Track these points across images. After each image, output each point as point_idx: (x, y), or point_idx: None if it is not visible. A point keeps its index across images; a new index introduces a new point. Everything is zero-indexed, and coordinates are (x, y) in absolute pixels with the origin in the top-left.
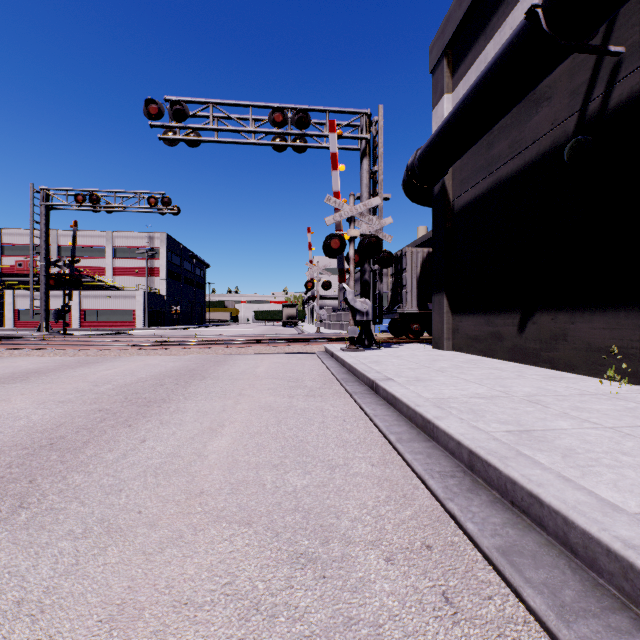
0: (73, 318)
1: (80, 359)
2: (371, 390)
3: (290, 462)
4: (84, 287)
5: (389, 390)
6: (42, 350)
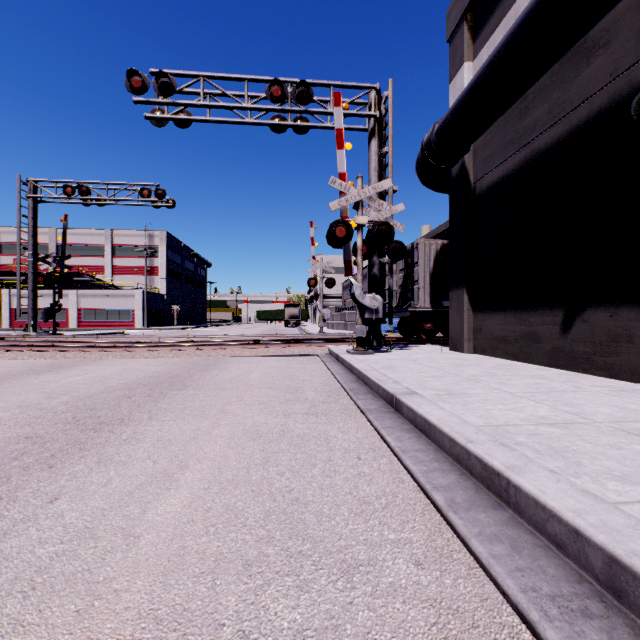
0: (71, 318)
1: (54, 362)
2: (389, 406)
3: (274, 554)
4: (83, 286)
5: (418, 411)
6: (17, 352)
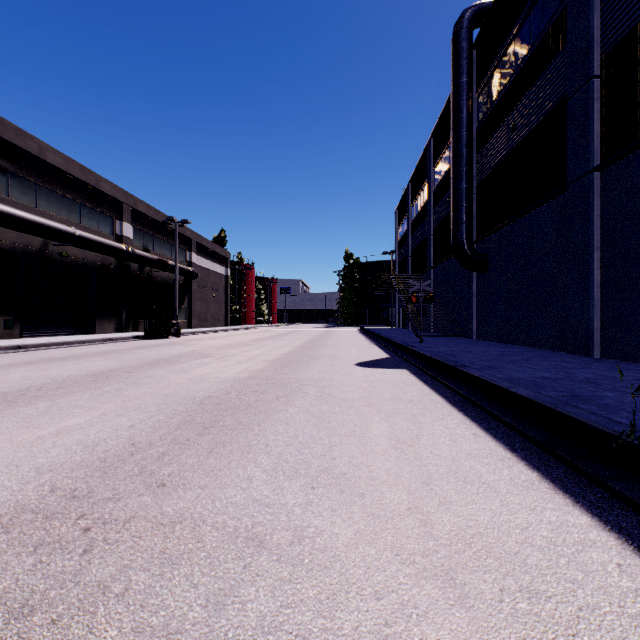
0: None
1: None
2: None
3: None
4: None
5: None
6: None
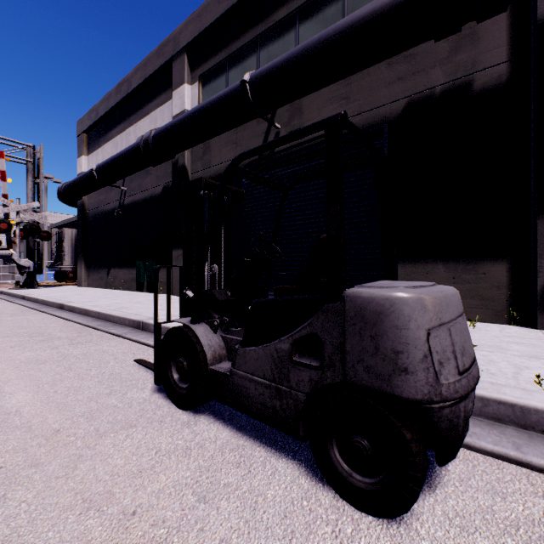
0: None
1: None
2: (23, 299)
3: None
4: None
5: (29, 296)
6: None
